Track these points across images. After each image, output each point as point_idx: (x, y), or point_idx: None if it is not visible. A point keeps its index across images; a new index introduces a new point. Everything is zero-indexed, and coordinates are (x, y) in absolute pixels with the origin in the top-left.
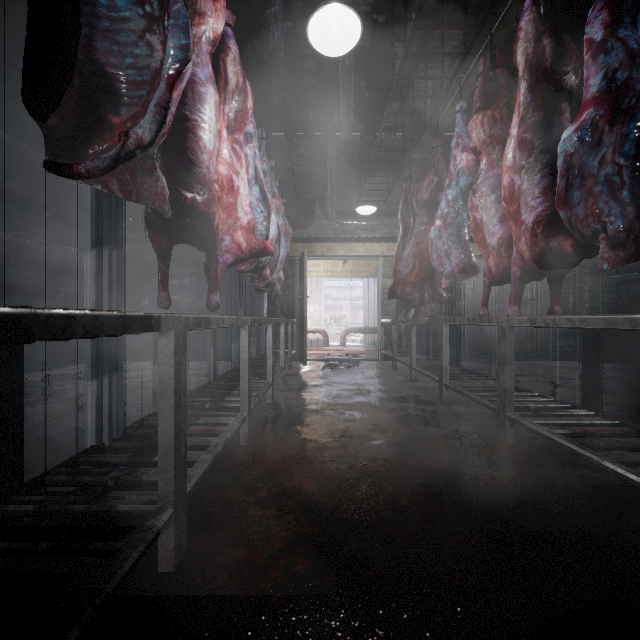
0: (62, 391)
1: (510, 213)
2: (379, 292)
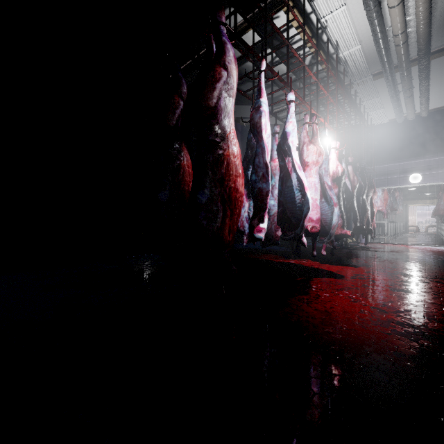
0: None
1: None
2: None
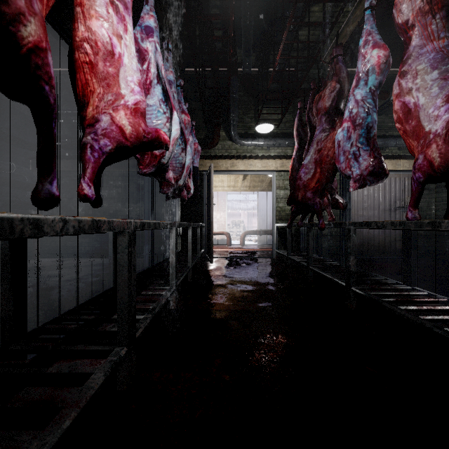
0: None
1: None
2: (273, 201)
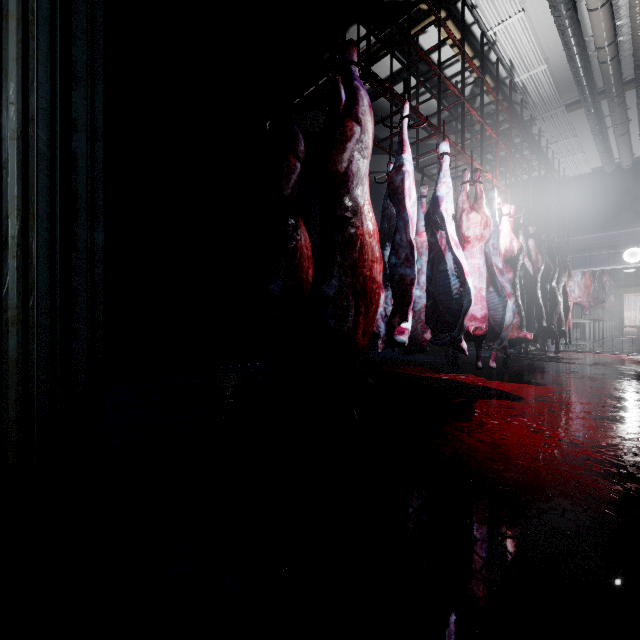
0: None
1: None
2: None
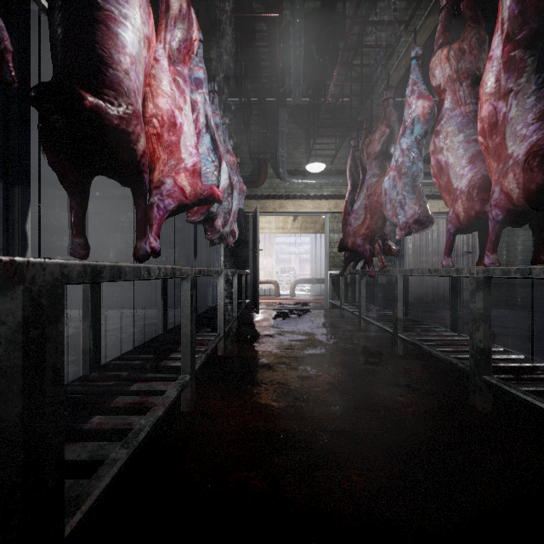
0: None
1: (490, 148)
2: (327, 246)
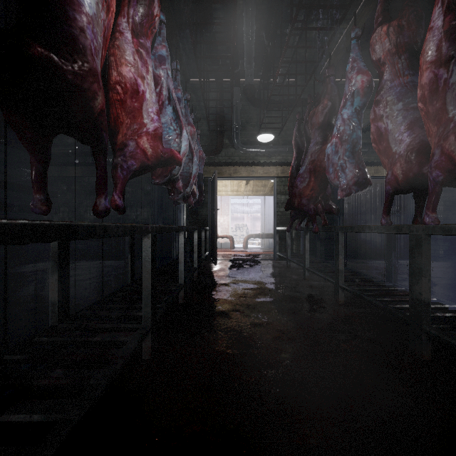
0: (2, 290)
1: (430, 114)
2: (275, 206)
